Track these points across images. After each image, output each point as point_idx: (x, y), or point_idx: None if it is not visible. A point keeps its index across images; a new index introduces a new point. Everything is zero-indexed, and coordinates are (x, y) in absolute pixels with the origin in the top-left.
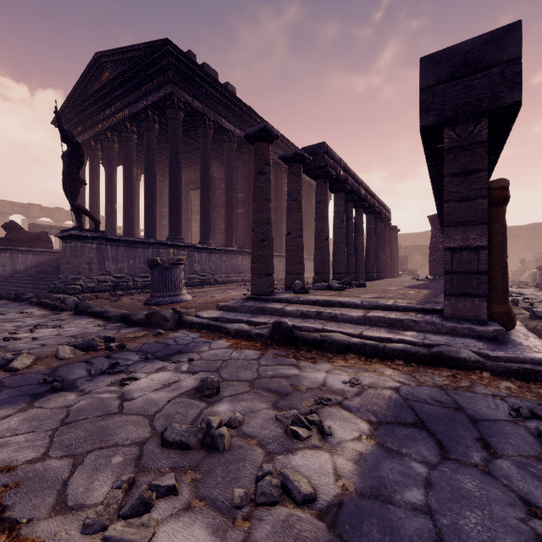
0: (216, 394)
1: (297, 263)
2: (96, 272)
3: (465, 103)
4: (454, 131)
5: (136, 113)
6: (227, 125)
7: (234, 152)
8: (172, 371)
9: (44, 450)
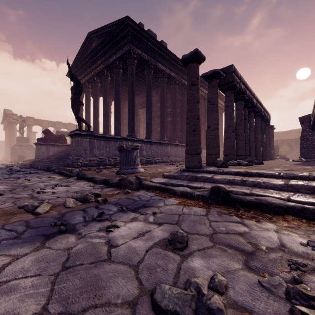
0: (185, 247)
1: (215, 147)
2: (88, 155)
3: None
4: None
5: (110, 64)
6: (161, 67)
7: (165, 83)
8: (142, 221)
9: (44, 302)
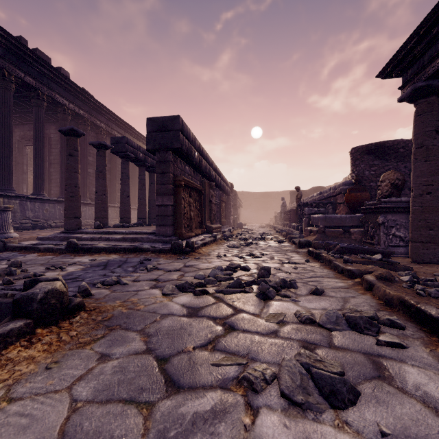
0: (19, 267)
1: (102, 211)
2: None
3: (162, 143)
4: (159, 154)
5: None
6: (61, 100)
7: (68, 122)
8: None
9: None
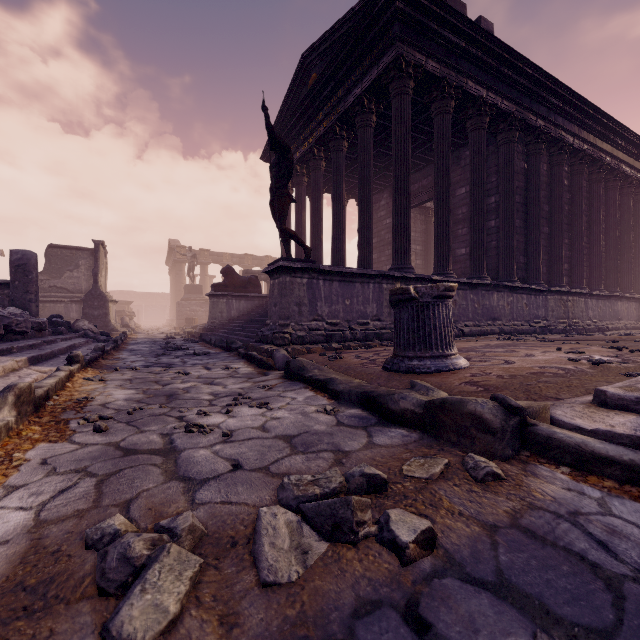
0: None
1: None
2: (306, 316)
3: None
4: None
5: (348, 110)
6: (475, 90)
7: (484, 131)
8: None
9: None
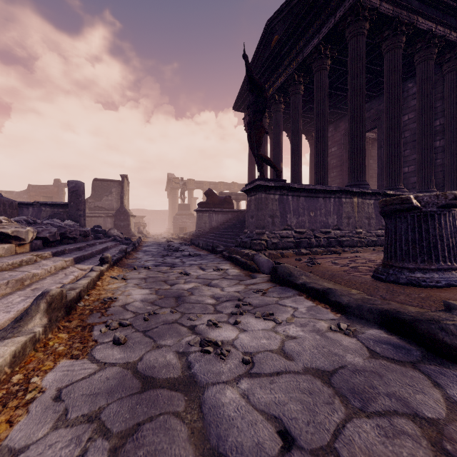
0: None
1: None
2: (278, 226)
3: None
4: None
5: (306, 58)
6: (424, 25)
7: (433, 61)
8: None
9: None
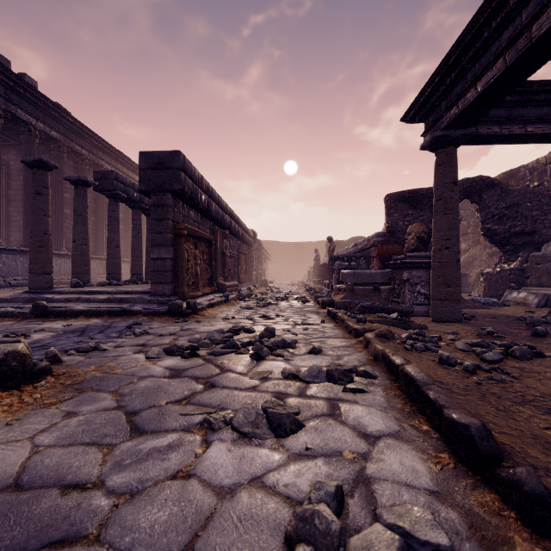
0: None
1: (82, 265)
2: None
3: (159, 183)
4: (155, 196)
5: None
6: (25, 117)
7: (36, 147)
8: None
9: None
